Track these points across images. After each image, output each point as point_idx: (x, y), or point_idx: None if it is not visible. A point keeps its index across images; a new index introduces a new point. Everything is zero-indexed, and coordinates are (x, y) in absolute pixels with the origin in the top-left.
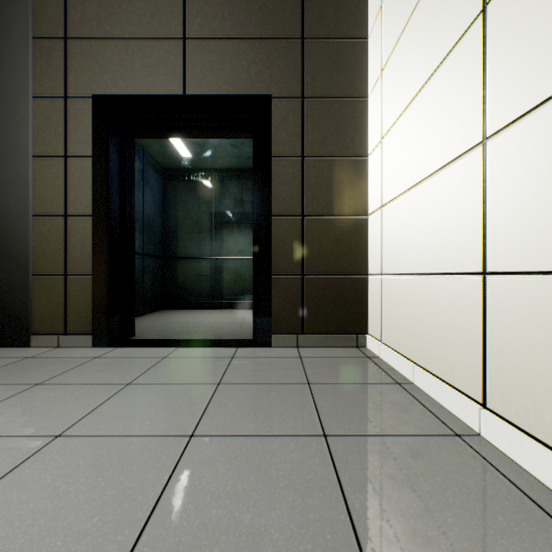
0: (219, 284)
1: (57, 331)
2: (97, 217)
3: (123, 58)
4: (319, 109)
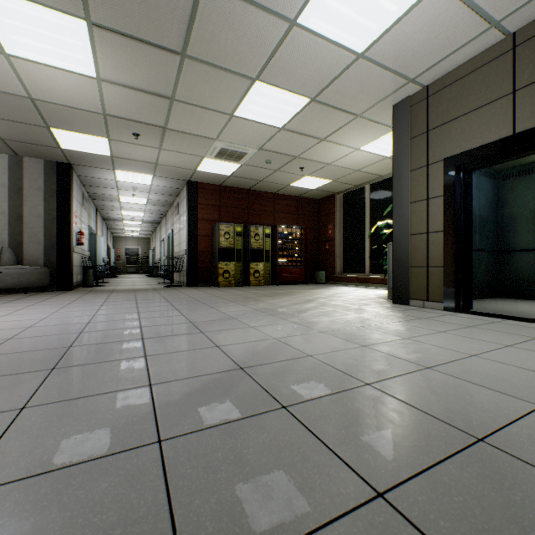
0: None
1: (422, 299)
2: (445, 232)
3: (463, 127)
4: None
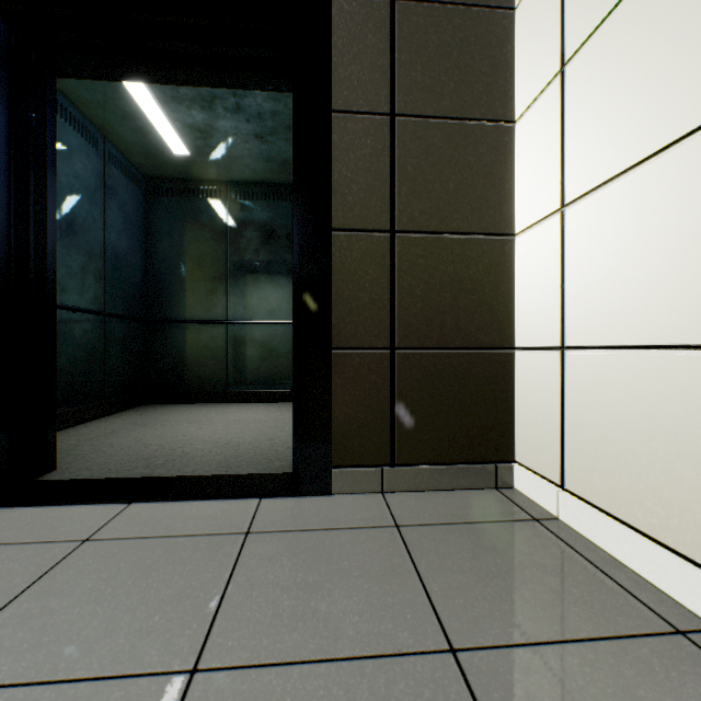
0: (237, 363)
1: None
2: None
3: None
4: (424, 23)
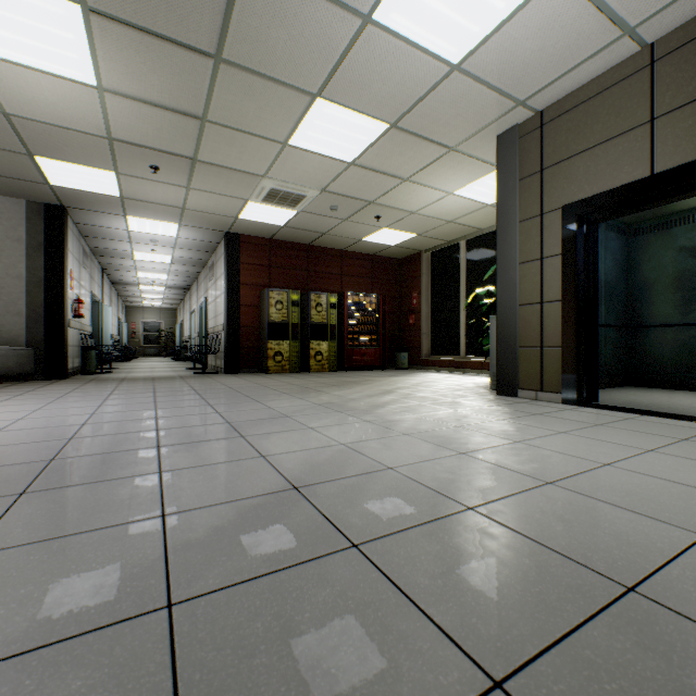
0: None
1: (534, 388)
2: (564, 302)
3: (587, 165)
4: None
